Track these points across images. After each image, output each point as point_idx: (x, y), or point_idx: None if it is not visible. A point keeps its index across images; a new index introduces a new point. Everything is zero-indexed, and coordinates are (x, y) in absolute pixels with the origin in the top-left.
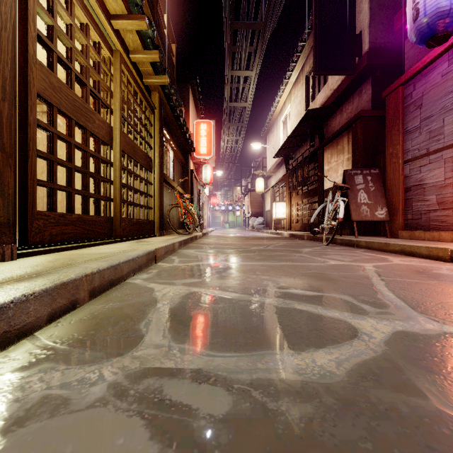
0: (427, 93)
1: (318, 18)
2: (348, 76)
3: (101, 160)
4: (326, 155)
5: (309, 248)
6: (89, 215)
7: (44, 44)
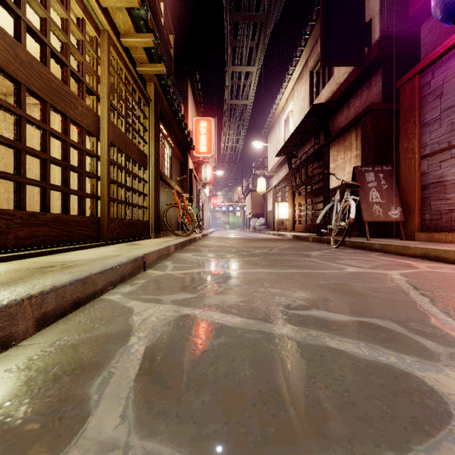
0: (448, 81)
1: (324, 5)
2: (356, 68)
3: (85, 152)
4: (332, 152)
5: (318, 252)
6: (69, 215)
7: (8, 9)
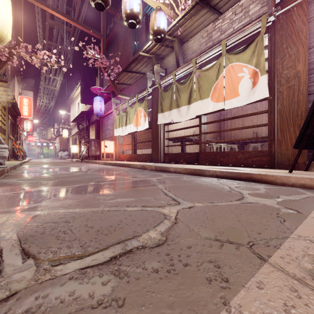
0: (105, 123)
1: (82, 83)
2: None
3: None
4: (90, 129)
5: (73, 163)
6: None
7: None
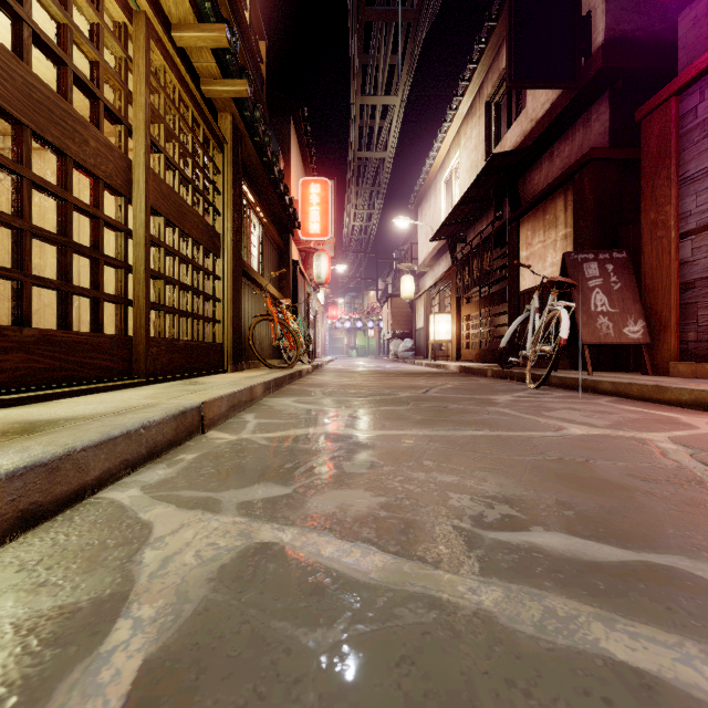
0: None
1: None
2: (565, 93)
3: (105, 222)
4: (524, 232)
5: (507, 395)
6: (71, 331)
7: None
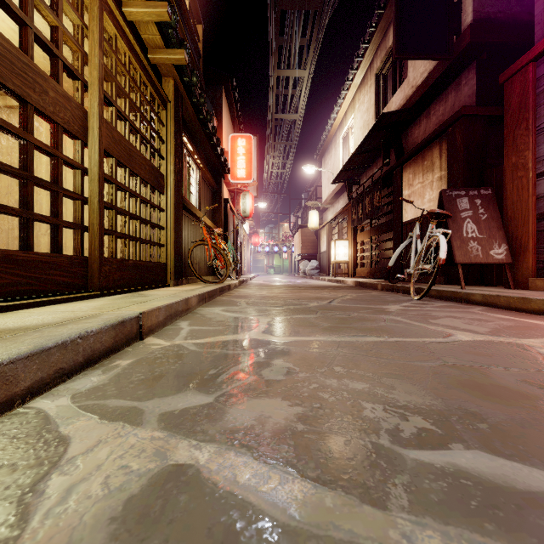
0: None
1: None
2: (440, 64)
3: (63, 161)
4: (406, 175)
5: (396, 305)
6: (32, 252)
7: None
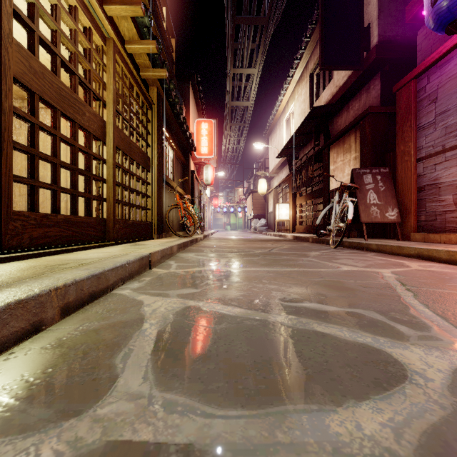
0: (442, 86)
1: (324, 10)
2: (355, 72)
3: (92, 156)
4: (332, 154)
5: (316, 252)
6: (78, 216)
7: (23, 24)
